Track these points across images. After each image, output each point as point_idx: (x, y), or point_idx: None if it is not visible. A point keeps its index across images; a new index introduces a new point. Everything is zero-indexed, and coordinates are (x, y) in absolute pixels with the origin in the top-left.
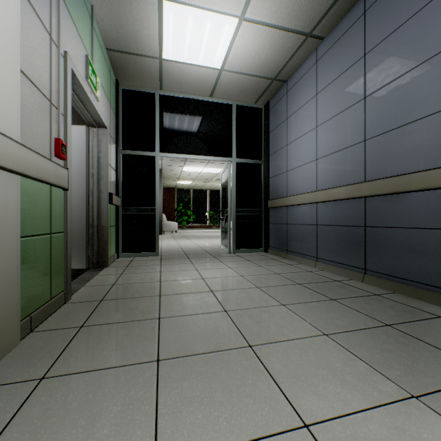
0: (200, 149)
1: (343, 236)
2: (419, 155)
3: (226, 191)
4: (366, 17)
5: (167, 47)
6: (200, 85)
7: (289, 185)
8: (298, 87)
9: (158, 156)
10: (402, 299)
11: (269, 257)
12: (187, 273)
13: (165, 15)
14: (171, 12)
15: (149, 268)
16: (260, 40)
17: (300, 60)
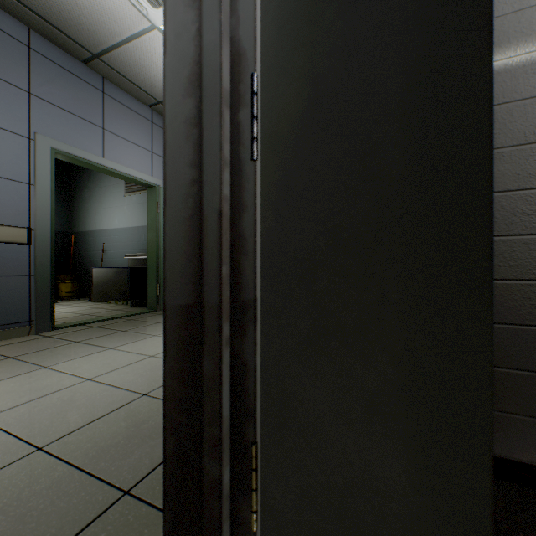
0: None
1: None
2: None
3: None
4: None
5: None
6: None
7: None
8: None
9: None
10: (0, 343)
11: None
12: None
13: None
14: None
15: None
16: None
17: None
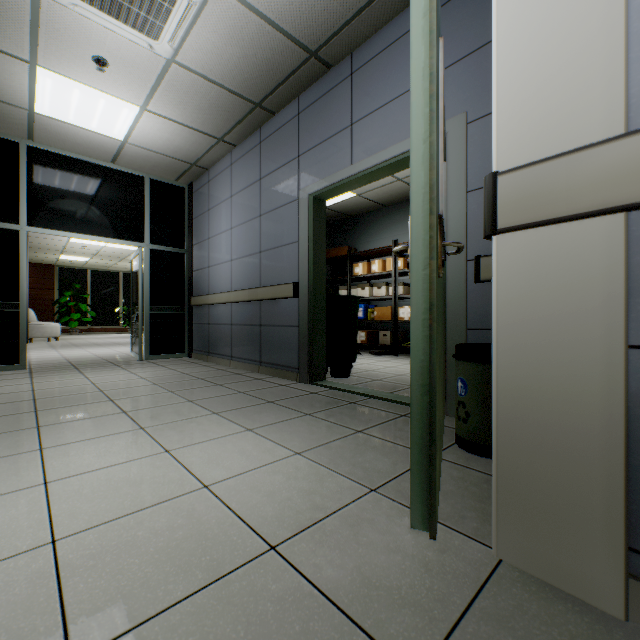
0: (96, 227)
1: (249, 334)
2: (285, 272)
3: (137, 283)
4: (261, 147)
5: (43, 104)
6: (96, 149)
7: (211, 282)
8: (218, 181)
9: (26, 231)
10: (274, 379)
11: (190, 361)
12: (72, 381)
13: (41, 78)
14: (50, 78)
15: (12, 381)
16: (169, 130)
17: (218, 156)
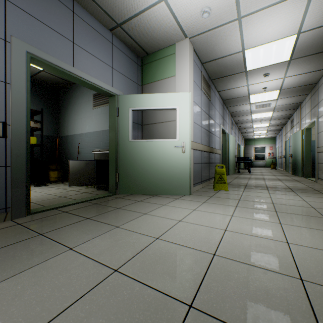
0: None
1: None
2: None
3: None
4: None
5: None
6: None
7: None
8: None
9: None
10: None
11: None
12: None
13: None
14: None
15: None
16: None
17: None
